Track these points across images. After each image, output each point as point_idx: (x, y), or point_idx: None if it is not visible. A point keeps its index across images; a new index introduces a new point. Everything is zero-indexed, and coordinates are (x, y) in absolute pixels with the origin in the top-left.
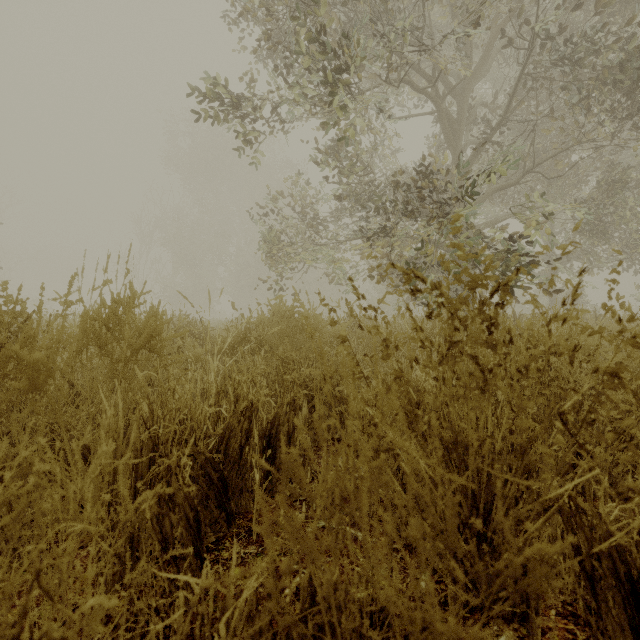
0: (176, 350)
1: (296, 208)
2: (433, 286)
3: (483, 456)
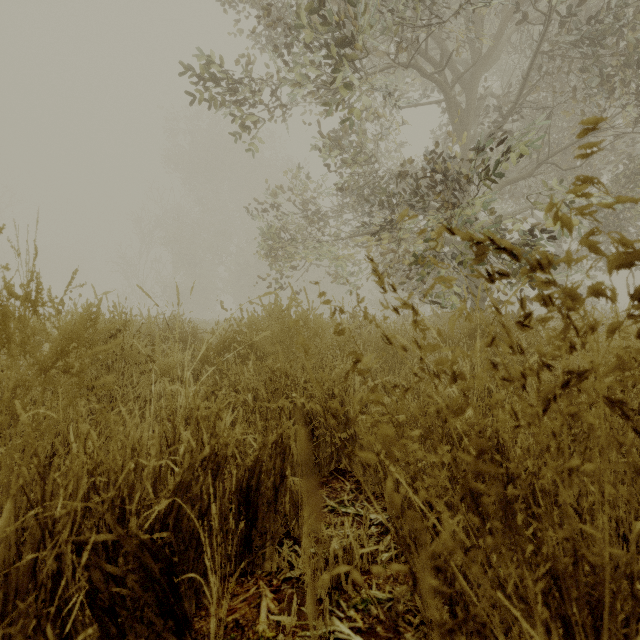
0: (143, 359)
1: (297, 207)
2: (534, 264)
3: (638, 599)
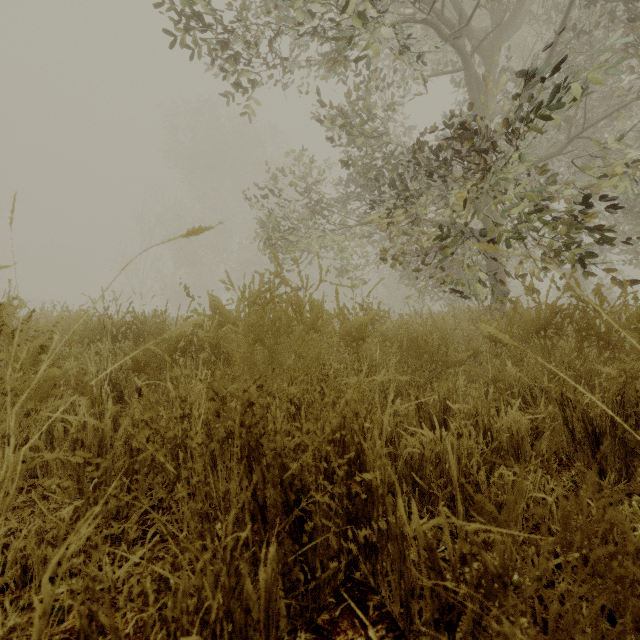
0: None
1: (300, 203)
2: None
3: None
